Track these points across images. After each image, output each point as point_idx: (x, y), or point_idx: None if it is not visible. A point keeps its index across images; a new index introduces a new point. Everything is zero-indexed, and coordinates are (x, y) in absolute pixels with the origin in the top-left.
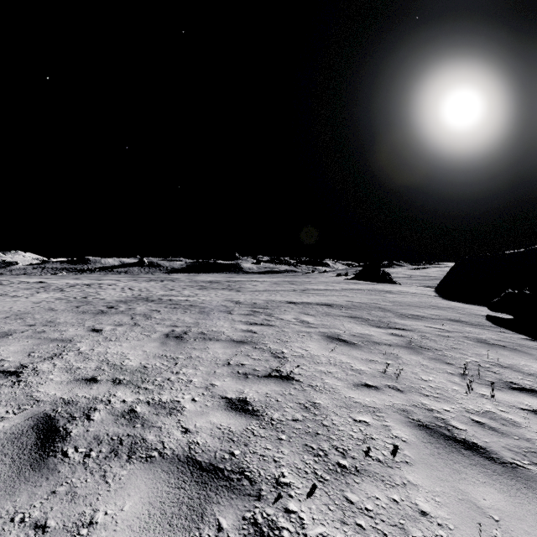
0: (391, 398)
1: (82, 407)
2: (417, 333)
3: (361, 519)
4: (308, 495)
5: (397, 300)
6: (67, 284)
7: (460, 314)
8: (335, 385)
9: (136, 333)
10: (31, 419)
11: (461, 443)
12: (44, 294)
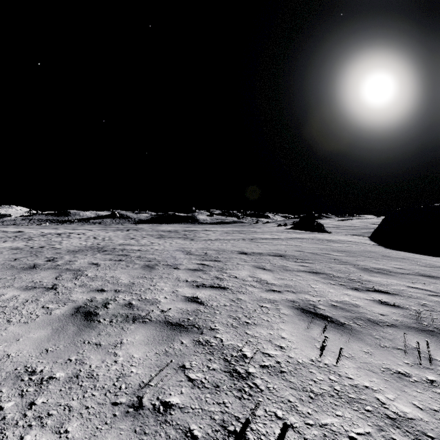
0: None
1: None
2: (410, 300)
3: None
4: None
5: (346, 250)
6: (41, 233)
7: (422, 266)
8: None
9: (35, 306)
10: None
11: None
12: (9, 243)
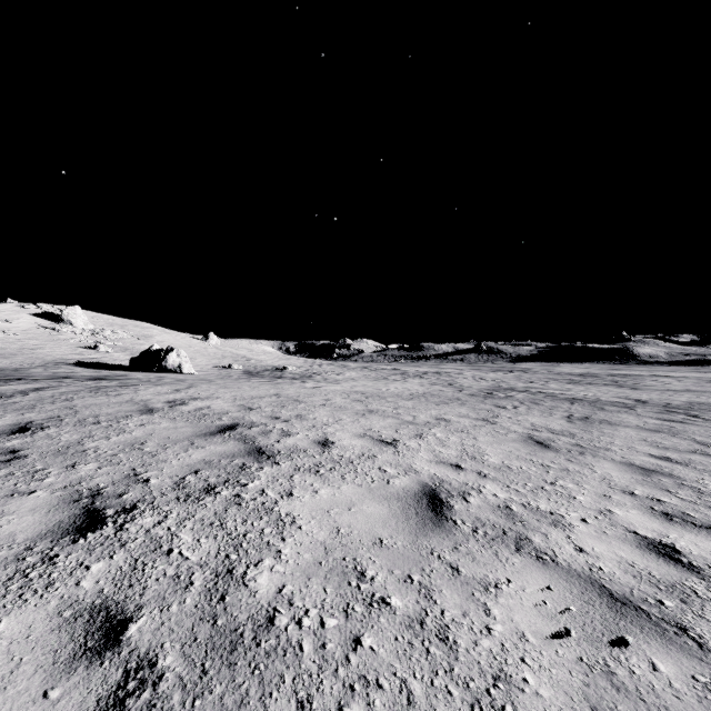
0: None
1: (545, 438)
2: None
3: None
4: None
5: None
6: (418, 371)
7: None
8: None
9: (537, 413)
10: (523, 437)
11: None
12: (412, 379)
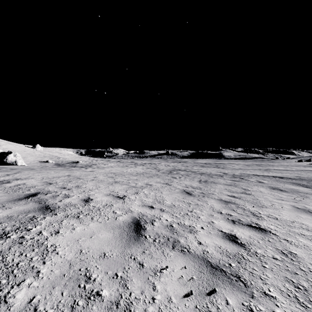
0: (290, 203)
1: (190, 191)
2: None
3: (263, 211)
4: (251, 207)
5: None
6: (142, 163)
7: None
8: (267, 197)
9: (188, 179)
10: (182, 190)
11: (310, 212)
12: (139, 166)
